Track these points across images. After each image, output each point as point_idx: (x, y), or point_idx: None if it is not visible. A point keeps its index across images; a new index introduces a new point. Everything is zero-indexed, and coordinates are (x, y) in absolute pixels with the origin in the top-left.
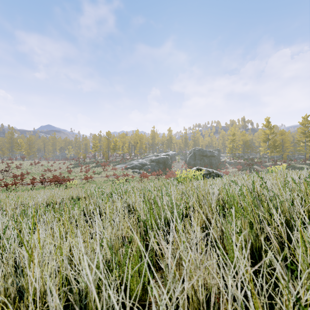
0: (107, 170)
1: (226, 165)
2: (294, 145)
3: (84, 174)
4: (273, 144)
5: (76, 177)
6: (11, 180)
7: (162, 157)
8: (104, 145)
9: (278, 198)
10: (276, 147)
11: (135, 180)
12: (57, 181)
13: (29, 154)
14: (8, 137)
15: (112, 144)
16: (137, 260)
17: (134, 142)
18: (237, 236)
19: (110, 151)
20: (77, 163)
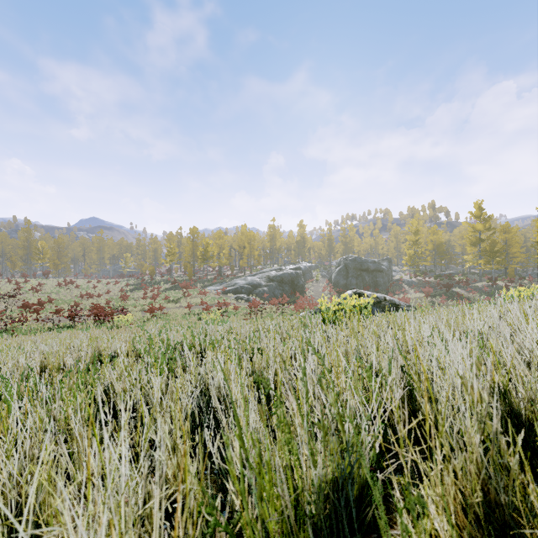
0: (190, 296)
1: (404, 287)
2: (526, 251)
3: (149, 302)
4: (490, 249)
5: (135, 308)
6: (21, 313)
7: (289, 272)
8: (186, 251)
9: None
10: (496, 255)
11: (240, 314)
12: (98, 316)
13: (57, 268)
14: (22, 238)
15: (200, 249)
16: None
17: (240, 246)
18: None
19: (197, 262)
20: (139, 283)
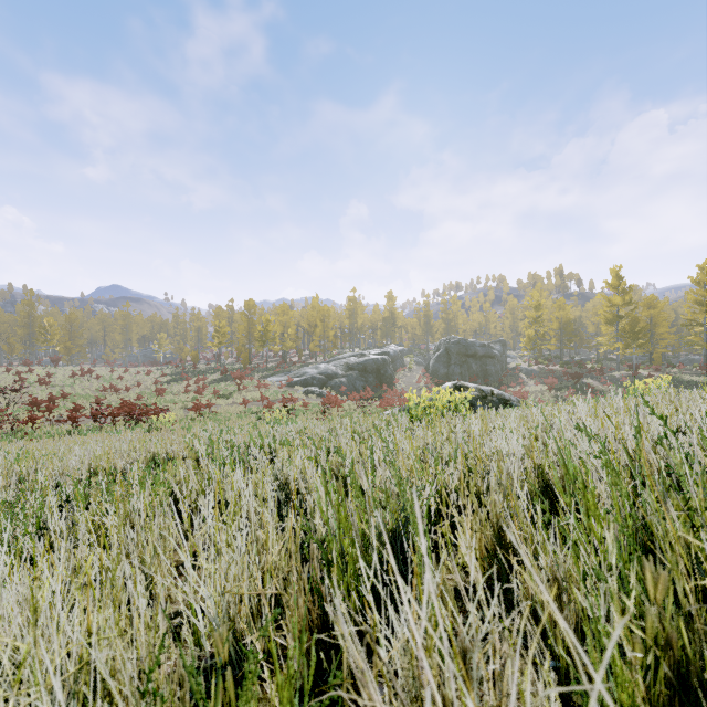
0: (246, 389)
1: (522, 378)
2: (677, 331)
3: (193, 397)
4: (630, 329)
5: (175, 405)
6: (27, 411)
7: (374, 358)
8: (240, 330)
9: (704, 474)
10: (638, 337)
11: (311, 413)
12: (130, 415)
13: (69, 352)
14: (22, 313)
15: (259, 328)
16: (291, 702)
17: (310, 324)
18: (627, 623)
19: (254, 345)
20: (178, 372)
